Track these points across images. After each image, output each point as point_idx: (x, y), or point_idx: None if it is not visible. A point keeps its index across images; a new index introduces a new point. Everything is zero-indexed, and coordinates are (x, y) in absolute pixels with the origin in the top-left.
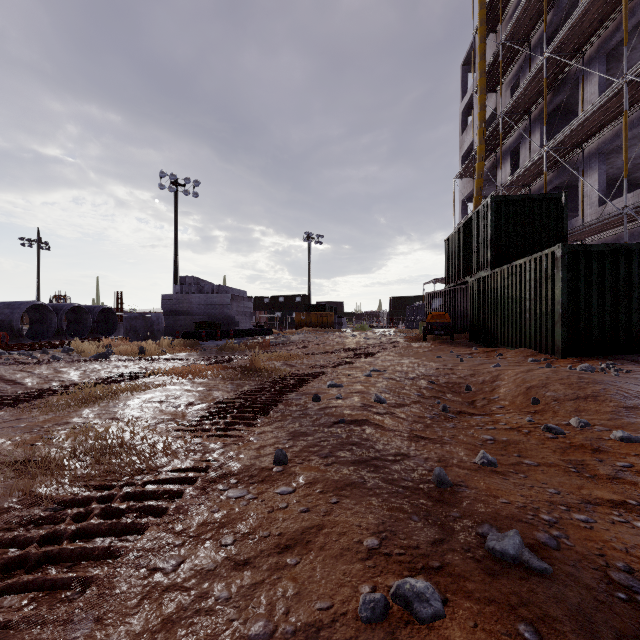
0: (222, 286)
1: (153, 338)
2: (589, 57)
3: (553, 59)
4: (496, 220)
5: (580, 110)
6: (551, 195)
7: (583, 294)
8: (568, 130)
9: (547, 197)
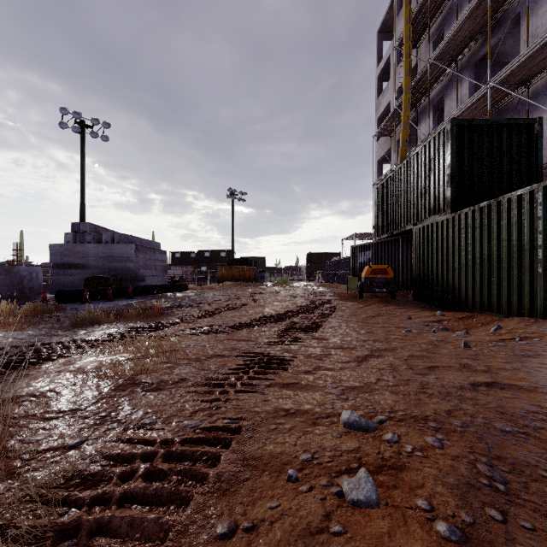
0: (125, 235)
1: (22, 298)
2: None
3: None
4: (457, 150)
5: (522, 47)
6: (523, 120)
7: None
8: (524, 56)
9: (518, 123)
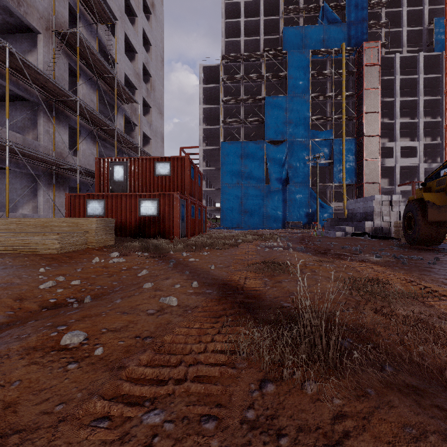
0: None
1: None
2: None
3: None
4: None
5: None
6: None
7: None
8: None
9: None
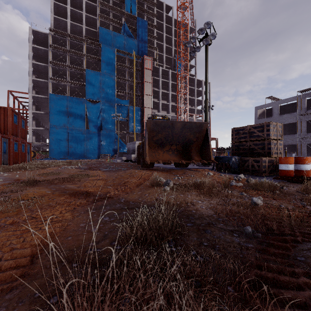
0: None
1: None
2: None
3: None
4: None
5: None
6: None
7: None
8: None
9: None
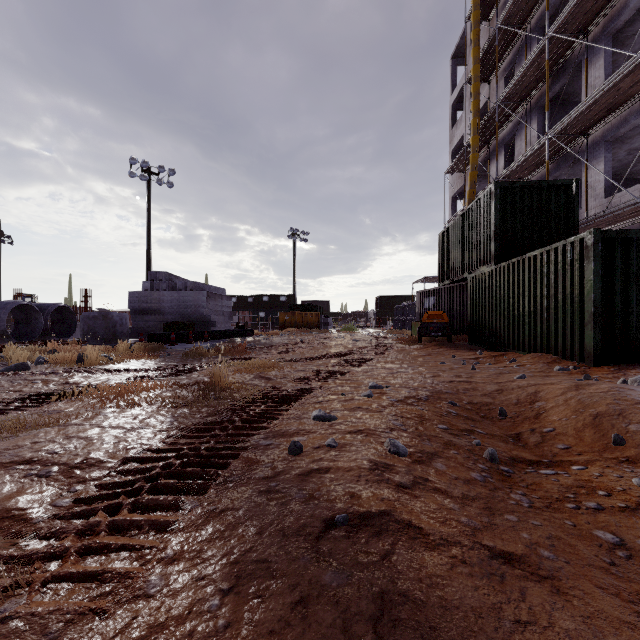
0: (197, 283)
1: (115, 341)
2: (593, 39)
3: (555, 40)
4: (501, 209)
5: (583, 96)
6: (561, 182)
7: (618, 289)
8: (574, 114)
9: (556, 184)
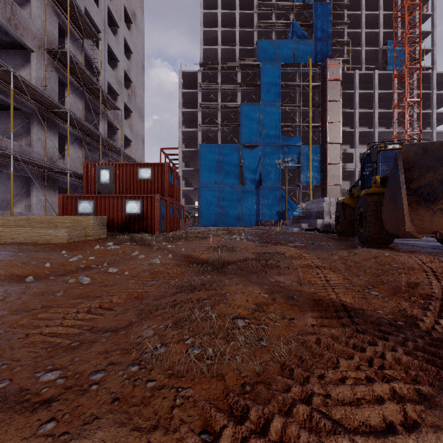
0: None
1: None
2: None
3: None
4: None
5: None
6: None
7: None
8: None
9: None
